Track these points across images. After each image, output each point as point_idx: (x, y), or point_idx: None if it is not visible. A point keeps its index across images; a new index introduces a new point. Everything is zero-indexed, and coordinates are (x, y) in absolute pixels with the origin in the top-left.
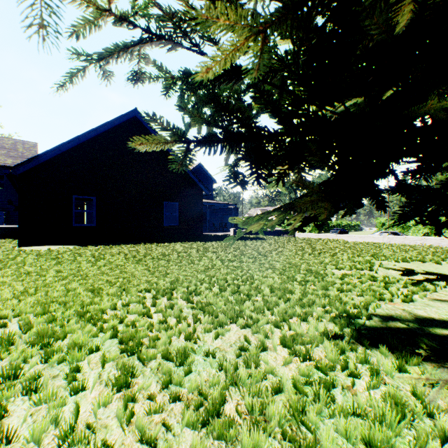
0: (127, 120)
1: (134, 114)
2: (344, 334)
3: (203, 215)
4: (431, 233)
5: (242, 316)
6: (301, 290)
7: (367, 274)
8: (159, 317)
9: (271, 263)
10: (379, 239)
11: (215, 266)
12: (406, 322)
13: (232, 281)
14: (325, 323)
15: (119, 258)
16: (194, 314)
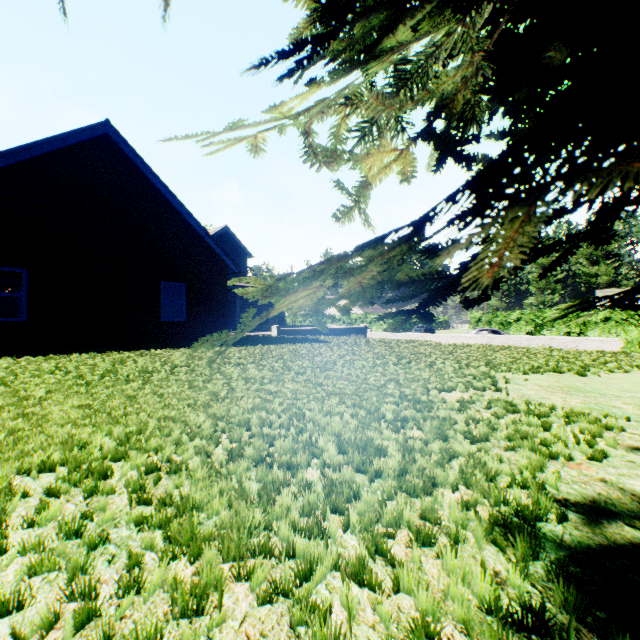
0: (91, 140)
1: (105, 130)
2: (543, 600)
3: (231, 306)
4: (535, 331)
5: (268, 550)
6: (399, 444)
7: (497, 399)
8: (3, 590)
9: (336, 383)
10: (477, 339)
11: (235, 392)
12: (636, 521)
13: (259, 429)
14: (475, 545)
15: (43, 382)
16: (132, 556)
